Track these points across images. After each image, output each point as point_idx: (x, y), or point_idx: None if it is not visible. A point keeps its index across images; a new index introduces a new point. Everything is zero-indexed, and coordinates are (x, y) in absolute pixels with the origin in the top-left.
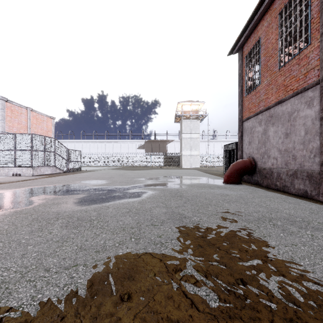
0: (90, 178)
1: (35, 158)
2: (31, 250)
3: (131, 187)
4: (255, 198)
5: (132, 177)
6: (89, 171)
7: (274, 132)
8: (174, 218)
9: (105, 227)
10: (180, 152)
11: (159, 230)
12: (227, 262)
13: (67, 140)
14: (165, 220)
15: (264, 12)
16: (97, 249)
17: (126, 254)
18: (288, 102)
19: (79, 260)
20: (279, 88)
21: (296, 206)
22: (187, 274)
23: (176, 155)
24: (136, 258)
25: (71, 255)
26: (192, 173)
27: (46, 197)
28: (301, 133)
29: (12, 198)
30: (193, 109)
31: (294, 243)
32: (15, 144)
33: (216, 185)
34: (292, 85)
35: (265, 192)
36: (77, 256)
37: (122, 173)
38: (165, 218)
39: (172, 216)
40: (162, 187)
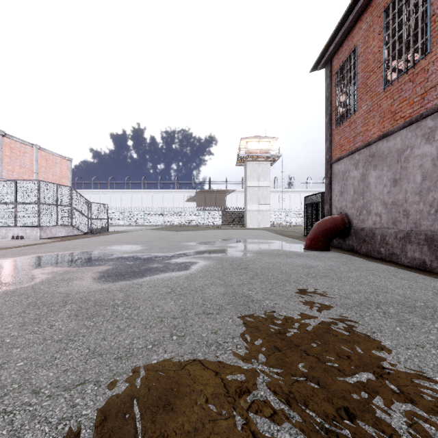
0: (119, 243)
1: (44, 214)
2: (16, 356)
3: (176, 255)
4: (351, 271)
5: (178, 241)
6: (119, 233)
7: (377, 178)
8: (236, 302)
9: (134, 317)
10: (245, 206)
11: (214, 321)
12: (321, 376)
13: (90, 190)
14: (224, 305)
15: (362, 10)
16: (118, 353)
17: (164, 362)
18: (398, 135)
19: (89, 373)
20: (384, 115)
21: (412, 283)
22: (259, 400)
23: (238, 210)
24: (177, 370)
25: (77, 365)
26: (260, 236)
27: (54, 269)
28: (416, 179)
29: (5, 271)
30: (262, 148)
31: (419, 342)
32: (15, 194)
33: (294, 252)
34: (403, 111)
35: (364, 262)
36: (87, 366)
37: (165, 236)
38: (223, 302)
39: (234, 299)
40: (220, 255)
